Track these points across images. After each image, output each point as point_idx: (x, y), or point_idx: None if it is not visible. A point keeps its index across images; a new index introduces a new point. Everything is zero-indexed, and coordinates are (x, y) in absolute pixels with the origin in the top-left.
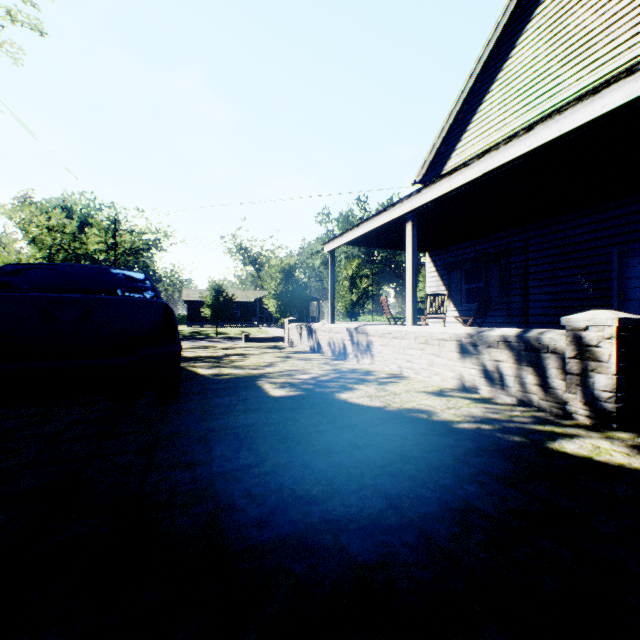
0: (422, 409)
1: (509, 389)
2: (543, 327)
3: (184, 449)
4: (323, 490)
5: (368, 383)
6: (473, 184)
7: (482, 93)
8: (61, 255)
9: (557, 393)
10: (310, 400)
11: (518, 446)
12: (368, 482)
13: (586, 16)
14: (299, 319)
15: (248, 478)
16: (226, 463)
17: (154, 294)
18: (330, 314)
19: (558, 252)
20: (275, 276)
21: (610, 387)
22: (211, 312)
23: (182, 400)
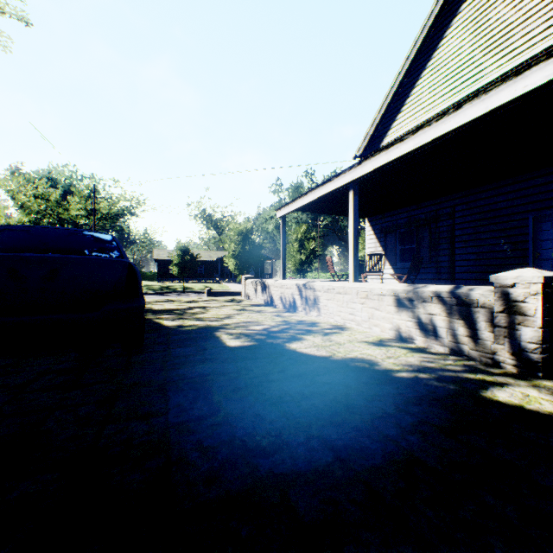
0: (364, 358)
1: (442, 340)
2: (467, 283)
3: (143, 399)
4: (272, 442)
5: (315, 334)
6: (407, 157)
7: (414, 79)
8: (46, 220)
9: (486, 344)
10: (263, 350)
11: (454, 395)
12: (315, 433)
13: (505, 11)
14: (255, 276)
15: (201, 429)
16: (181, 414)
17: (120, 254)
18: (282, 271)
19: (481, 217)
20: (234, 238)
21: (536, 339)
22: (178, 270)
23: (146, 350)
